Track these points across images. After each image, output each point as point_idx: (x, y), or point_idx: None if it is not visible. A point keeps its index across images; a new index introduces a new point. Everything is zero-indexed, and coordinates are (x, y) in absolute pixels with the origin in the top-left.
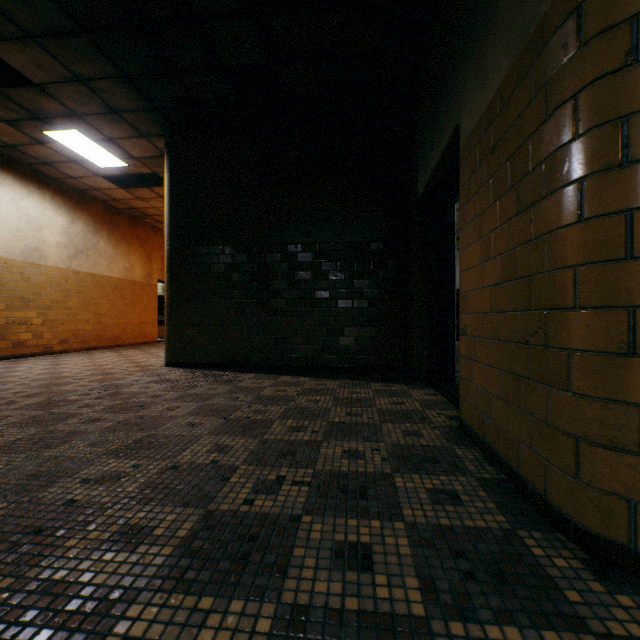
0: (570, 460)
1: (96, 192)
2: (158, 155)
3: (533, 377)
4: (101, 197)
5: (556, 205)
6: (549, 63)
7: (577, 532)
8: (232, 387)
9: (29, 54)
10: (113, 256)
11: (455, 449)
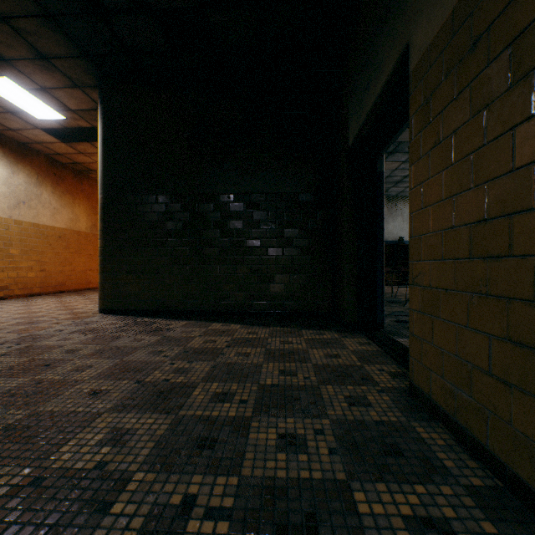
0: None
1: (38, 146)
2: (95, 108)
3: None
4: (44, 151)
5: None
6: None
7: None
8: (159, 337)
9: None
10: (57, 207)
11: (416, 428)
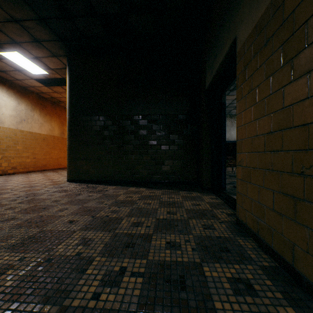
0: None
1: (32, 88)
2: (64, 67)
3: (310, 199)
4: (35, 91)
5: None
6: None
7: None
8: (101, 194)
9: None
10: (42, 122)
11: (238, 240)
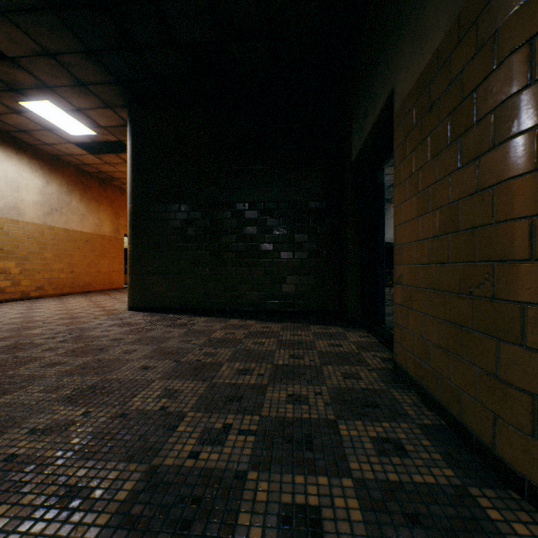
0: (525, 417)
1: (69, 157)
2: (122, 124)
3: (478, 328)
4: (74, 162)
5: (507, 154)
6: (498, 11)
7: (533, 492)
8: (186, 330)
9: (1, 29)
10: (84, 213)
11: (393, 392)
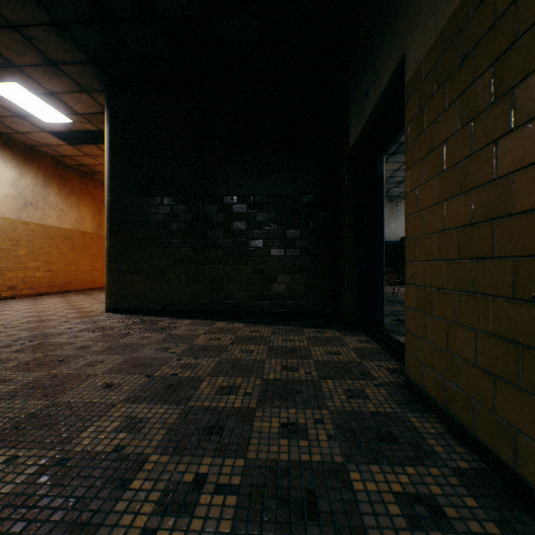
0: None
1: (45, 148)
2: (101, 111)
3: None
4: (51, 153)
5: None
6: None
7: None
8: (166, 335)
9: None
10: (63, 208)
11: (410, 418)
